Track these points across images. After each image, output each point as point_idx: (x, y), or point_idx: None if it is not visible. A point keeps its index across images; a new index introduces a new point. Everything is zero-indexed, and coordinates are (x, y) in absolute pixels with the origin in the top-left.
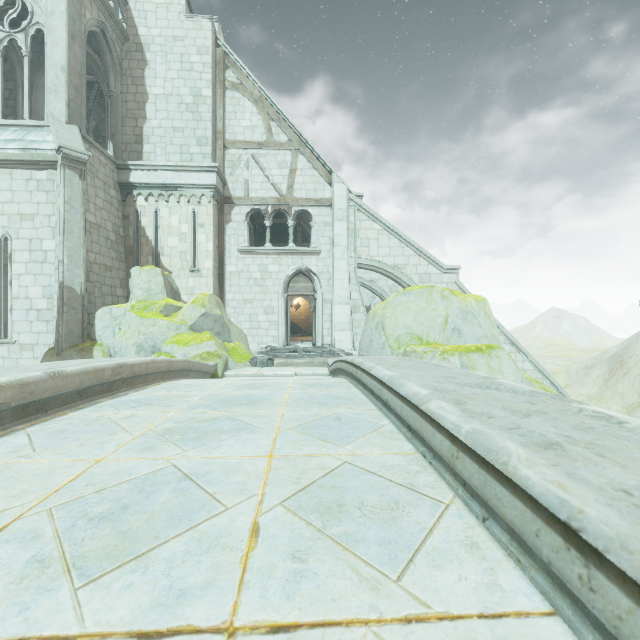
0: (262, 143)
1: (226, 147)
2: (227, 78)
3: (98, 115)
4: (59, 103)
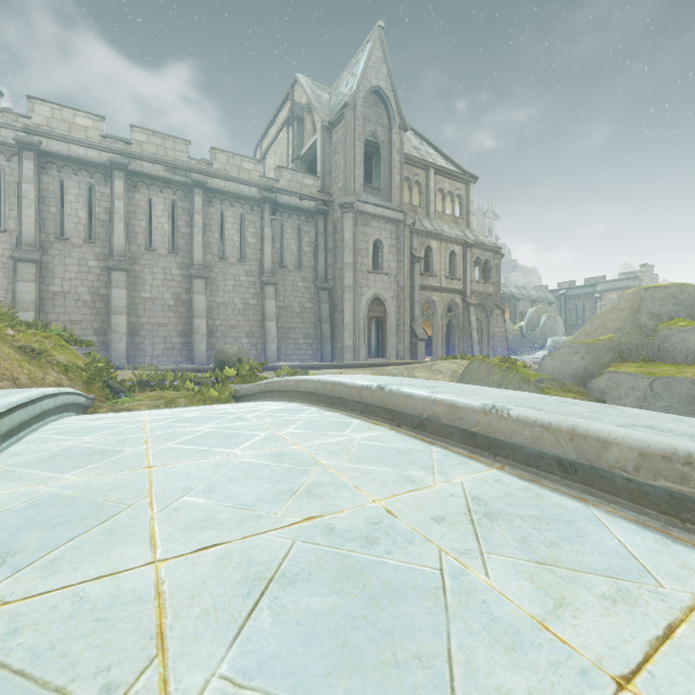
0: None
1: None
2: None
3: None
4: None
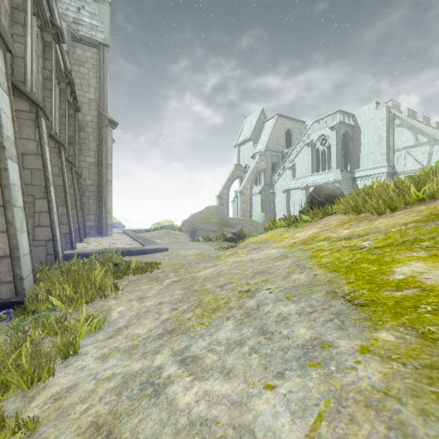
0: (412, 146)
1: (394, 152)
2: (395, 123)
3: (345, 148)
4: (334, 164)
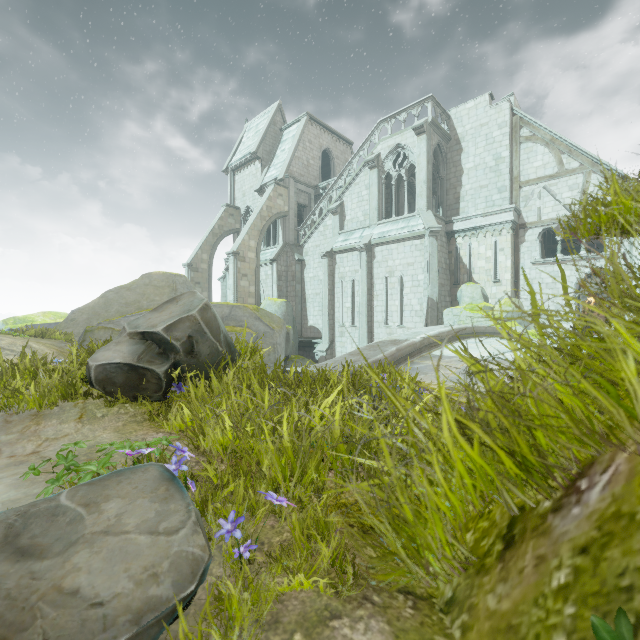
0: (553, 175)
1: (520, 187)
2: (521, 135)
3: None
4: (422, 201)
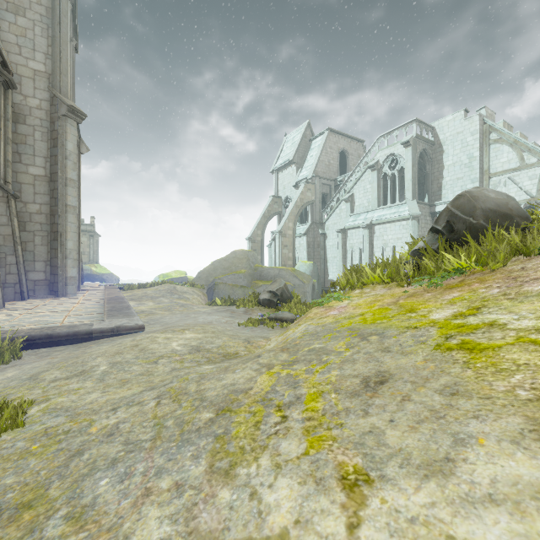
0: (515, 168)
1: (490, 177)
2: (490, 138)
3: (419, 174)
4: (409, 193)
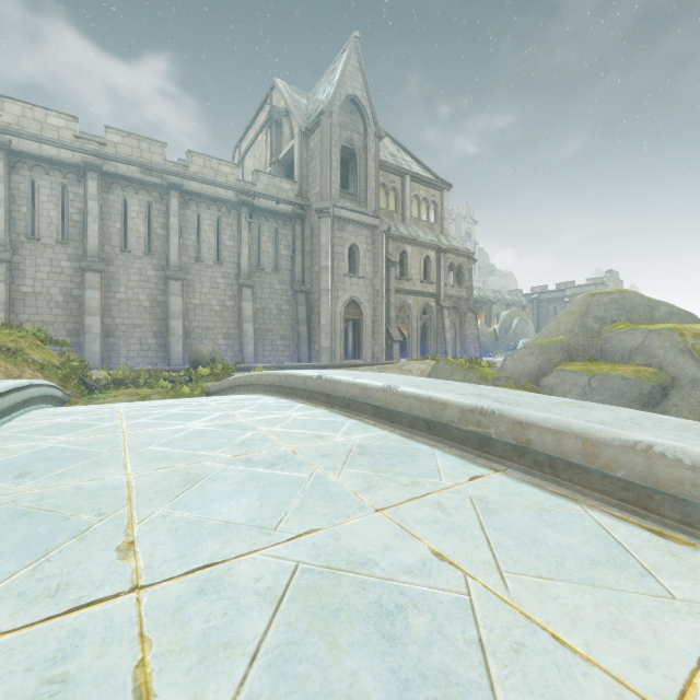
0: None
1: None
2: None
3: None
4: None
